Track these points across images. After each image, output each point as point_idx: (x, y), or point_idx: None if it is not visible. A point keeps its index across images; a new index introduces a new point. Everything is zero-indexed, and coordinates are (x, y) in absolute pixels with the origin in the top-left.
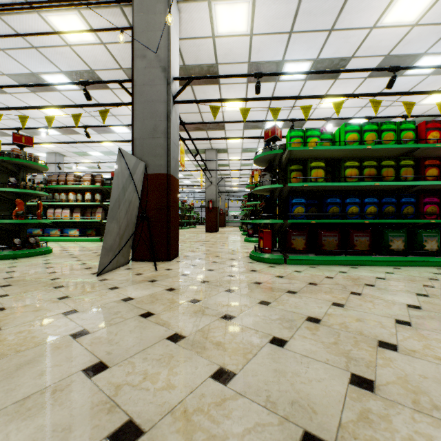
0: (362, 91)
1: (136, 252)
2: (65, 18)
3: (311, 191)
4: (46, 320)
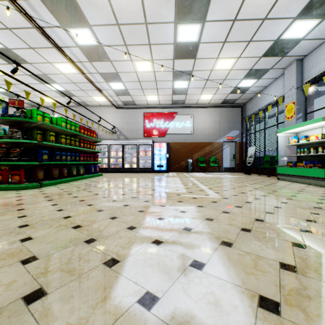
0: (19, 78)
1: None
2: None
3: (38, 145)
4: (66, 211)
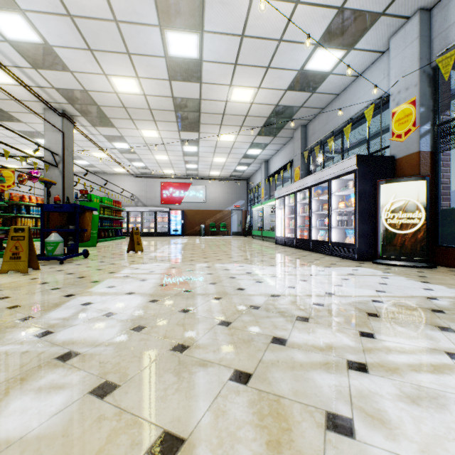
0: None
1: (66, 243)
2: (4, 76)
3: None
4: None
